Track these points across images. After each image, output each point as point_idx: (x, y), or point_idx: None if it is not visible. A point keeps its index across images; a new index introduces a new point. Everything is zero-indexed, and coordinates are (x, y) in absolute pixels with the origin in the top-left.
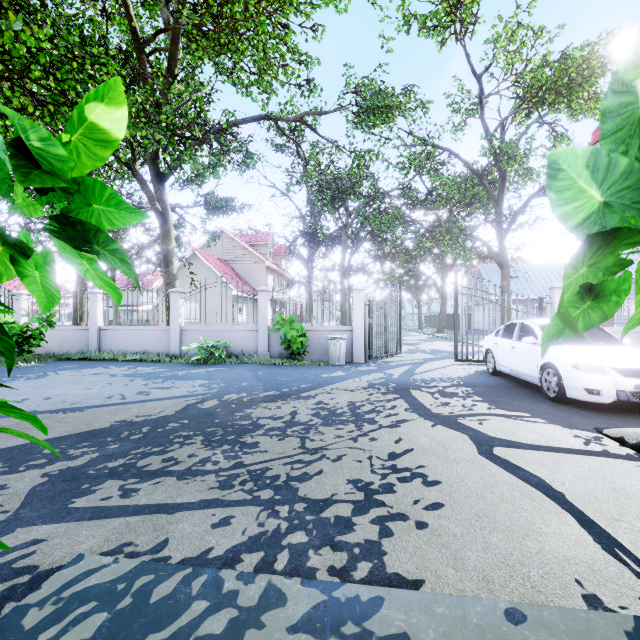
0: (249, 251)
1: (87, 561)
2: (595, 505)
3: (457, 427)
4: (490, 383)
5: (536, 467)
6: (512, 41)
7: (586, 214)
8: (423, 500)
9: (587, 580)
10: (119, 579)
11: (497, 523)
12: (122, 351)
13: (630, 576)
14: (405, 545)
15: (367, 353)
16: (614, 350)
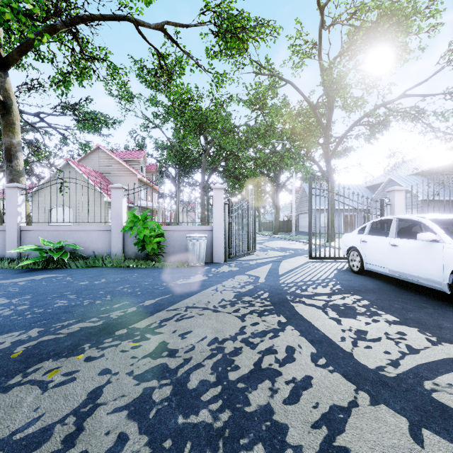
0: (123, 165)
1: None
2: None
3: None
4: (369, 286)
5: None
6: None
7: None
8: None
9: None
10: None
11: None
12: None
13: None
14: None
15: (227, 252)
16: None
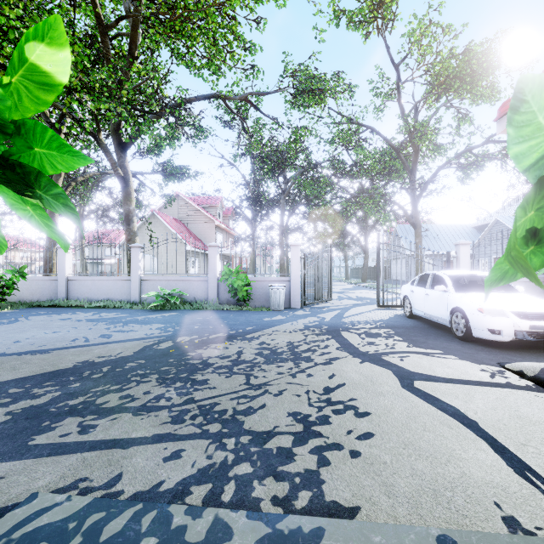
0: (201, 212)
1: (40, 500)
2: (505, 432)
3: (382, 363)
4: (407, 325)
5: (451, 398)
6: (425, 35)
7: (540, 154)
8: (355, 430)
9: (505, 502)
10: (70, 517)
11: (422, 450)
12: (88, 299)
13: (541, 497)
14: (341, 473)
15: (303, 300)
16: (512, 296)
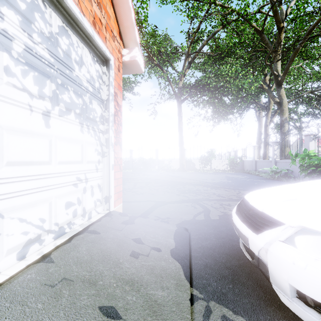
0: None
1: None
2: None
3: (179, 201)
4: None
5: (137, 203)
6: None
7: None
8: (127, 194)
9: None
10: None
11: None
12: (260, 171)
13: None
14: None
15: None
16: None
